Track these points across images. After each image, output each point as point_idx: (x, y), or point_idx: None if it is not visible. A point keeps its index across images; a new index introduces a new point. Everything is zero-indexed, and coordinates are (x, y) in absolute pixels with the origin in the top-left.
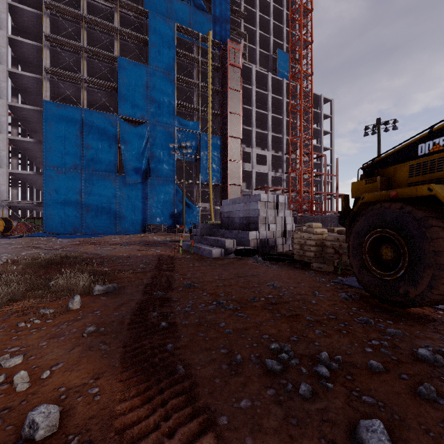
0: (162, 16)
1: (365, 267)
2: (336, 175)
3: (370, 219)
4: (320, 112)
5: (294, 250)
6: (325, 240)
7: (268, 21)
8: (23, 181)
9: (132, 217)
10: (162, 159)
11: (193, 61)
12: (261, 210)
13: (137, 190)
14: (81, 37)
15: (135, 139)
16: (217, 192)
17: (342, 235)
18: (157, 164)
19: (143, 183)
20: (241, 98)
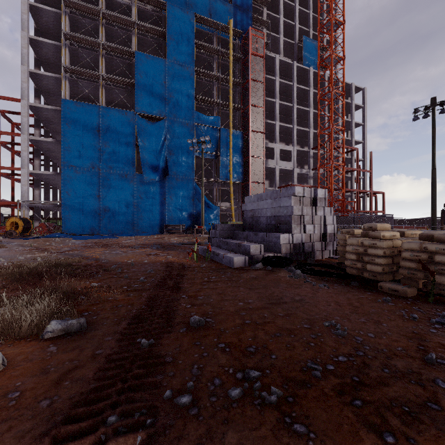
0: (181, 7)
1: None
2: (370, 170)
3: None
4: (350, 102)
5: (347, 260)
6: (395, 248)
7: (292, 8)
8: (45, 182)
9: (150, 217)
10: (181, 157)
11: (213, 53)
12: (295, 207)
13: (154, 189)
14: (99, 33)
15: (153, 136)
16: (238, 191)
17: (428, 242)
18: (175, 161)
19: (161, 182)
20: (263, 89)
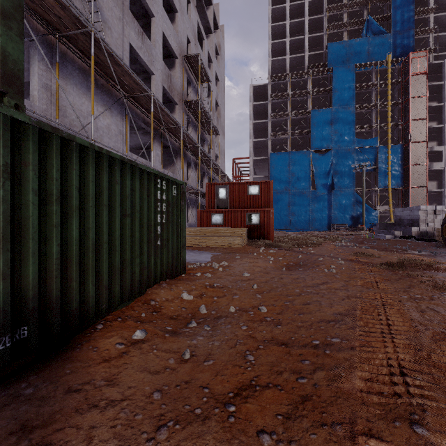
0: (343, 66)
1: (443, 236)
2: None
3: (444, 220)
4: None
5: (436, 235)
6: None
7: None
8: None
9: (321, 219)
10: (343, 175)
11: (372, 86)
12: (420, 215)
13: (324, 200)
14: (288, 106)
15: (323, 164)
16: (397, 195)
17: None
18: (339, 179)
19: (329, 194)
20: (426, 102)
